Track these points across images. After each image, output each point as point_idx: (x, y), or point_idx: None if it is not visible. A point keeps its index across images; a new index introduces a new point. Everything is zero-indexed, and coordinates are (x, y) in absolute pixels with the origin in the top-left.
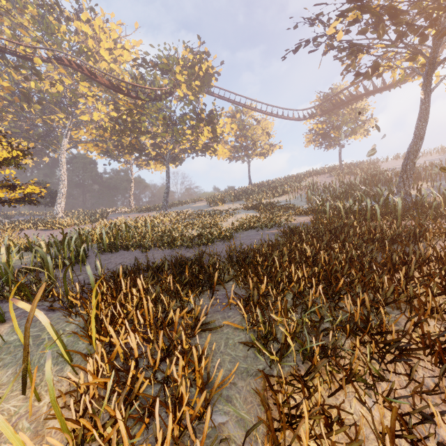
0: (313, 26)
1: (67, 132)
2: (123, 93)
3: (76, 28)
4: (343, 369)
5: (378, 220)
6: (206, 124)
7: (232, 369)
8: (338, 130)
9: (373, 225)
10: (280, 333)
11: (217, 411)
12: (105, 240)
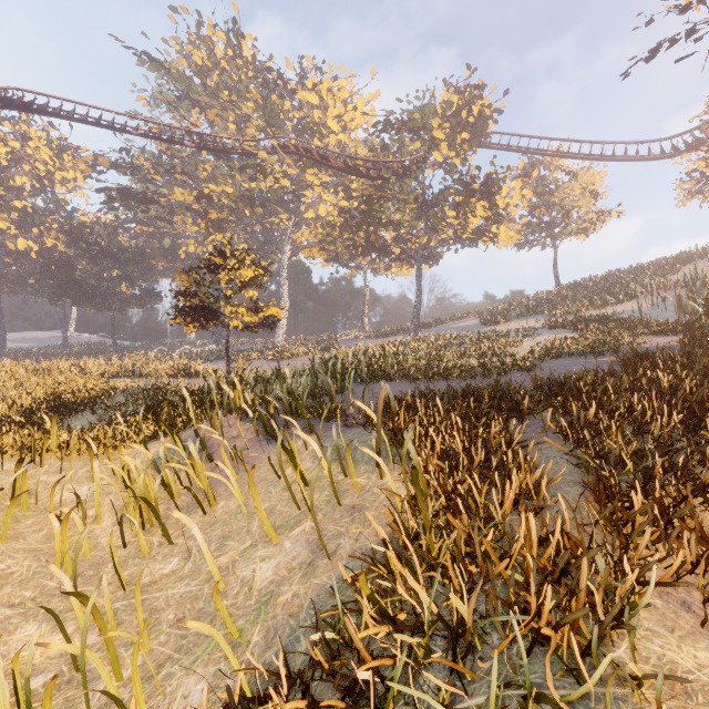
0: (685, 12)
1: (289, 236)
2: (361, 175)
3: (300, 100)
4: (691, 481)
5: None
6: (480, 197)
7: (557, 479)
8: None
9: None
10: (614, 458)
11: (545, 499)
12: (364, 368)
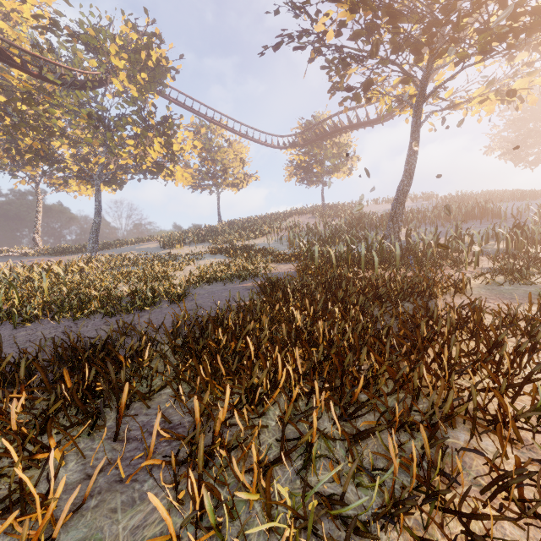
0: (298, 17)
1: None
2: (14, 65)
3: None
4: None
5: (376, 270)
6: (158, 134)
7: None
8: (321, 165)
9: (374, 277)
10: (256, 535)
11: None
12: None
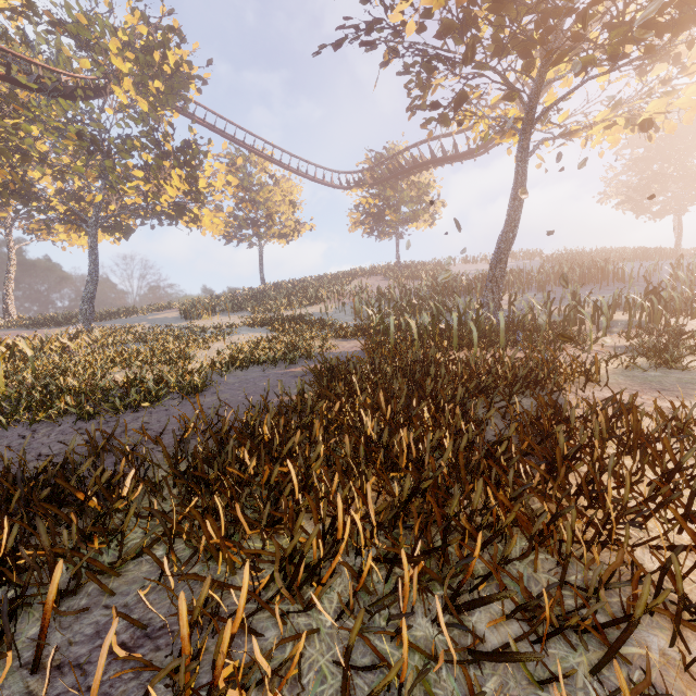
0: (367, 2)
1: None
2: None
3: None
4: None
5: (475, 349)
6: (177, 164)
7: None
8: (396, 211)
9: (473, 359)
10: None
11: None
12: None
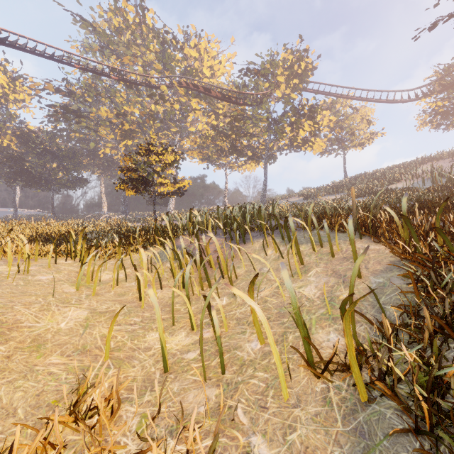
0: None
1: (177, 143)
2: (232, 102)
3: (185, 54)
4: None
5: None
6: (306, 119)
7: None
8: None
9: None
10: None
11: None
12: None
